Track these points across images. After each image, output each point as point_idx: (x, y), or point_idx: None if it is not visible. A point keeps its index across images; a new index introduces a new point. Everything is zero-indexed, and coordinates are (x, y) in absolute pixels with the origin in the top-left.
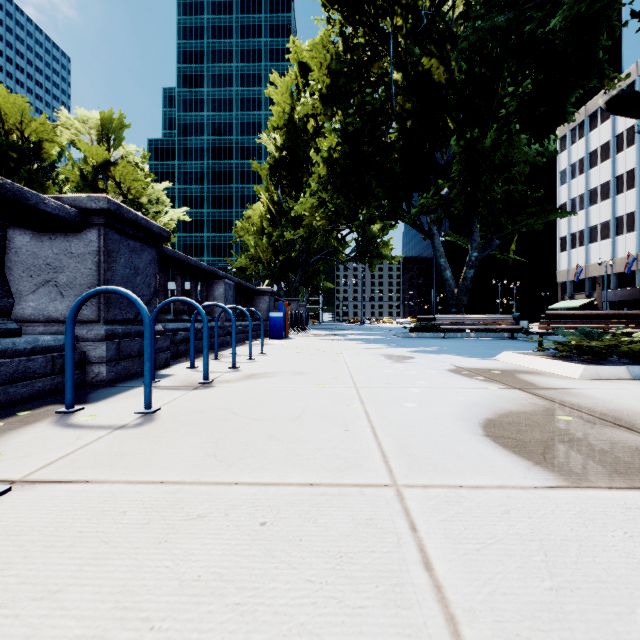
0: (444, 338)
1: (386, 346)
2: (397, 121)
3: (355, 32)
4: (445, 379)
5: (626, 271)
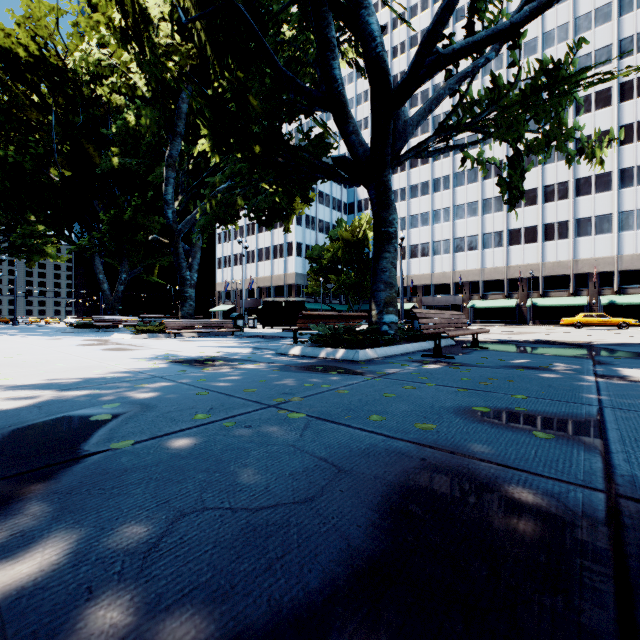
0: (99, 332)
1: (48, 336)
2: (59, 175)
3: (16, 80)
4: (75, 341)
5: (250, 288)
